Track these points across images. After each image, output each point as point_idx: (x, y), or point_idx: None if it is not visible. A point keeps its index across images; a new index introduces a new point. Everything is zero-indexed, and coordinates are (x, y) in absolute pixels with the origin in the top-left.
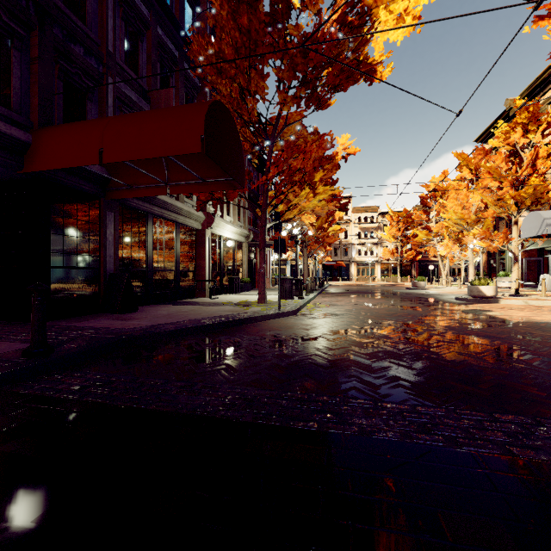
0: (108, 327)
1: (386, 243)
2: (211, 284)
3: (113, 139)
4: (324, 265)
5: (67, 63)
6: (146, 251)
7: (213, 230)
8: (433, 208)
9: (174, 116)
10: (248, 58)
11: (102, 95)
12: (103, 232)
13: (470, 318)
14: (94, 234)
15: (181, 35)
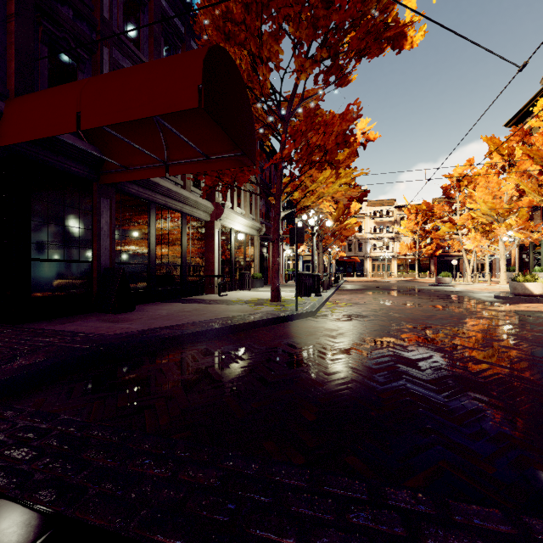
0: (90, 332)
1: (403, 237)
2: (220, 280)
3: (92, 98)
4: (337, 261)
5: (52, 25)
6: (148, 244)
7: (223, 222)
8: (457, 199)
9: (165, 64)
10: (260, 17)
11: (96, 67)
12: (97, 220)
13: (533, 322)
14: (86, 223)
15: (187, 9)
